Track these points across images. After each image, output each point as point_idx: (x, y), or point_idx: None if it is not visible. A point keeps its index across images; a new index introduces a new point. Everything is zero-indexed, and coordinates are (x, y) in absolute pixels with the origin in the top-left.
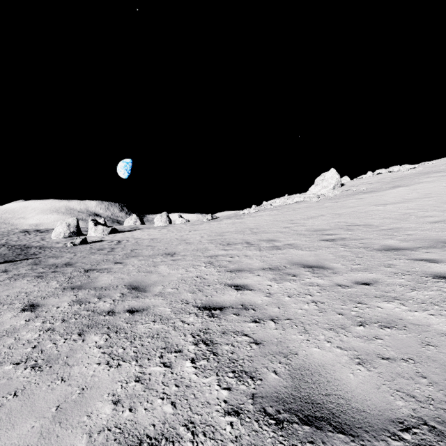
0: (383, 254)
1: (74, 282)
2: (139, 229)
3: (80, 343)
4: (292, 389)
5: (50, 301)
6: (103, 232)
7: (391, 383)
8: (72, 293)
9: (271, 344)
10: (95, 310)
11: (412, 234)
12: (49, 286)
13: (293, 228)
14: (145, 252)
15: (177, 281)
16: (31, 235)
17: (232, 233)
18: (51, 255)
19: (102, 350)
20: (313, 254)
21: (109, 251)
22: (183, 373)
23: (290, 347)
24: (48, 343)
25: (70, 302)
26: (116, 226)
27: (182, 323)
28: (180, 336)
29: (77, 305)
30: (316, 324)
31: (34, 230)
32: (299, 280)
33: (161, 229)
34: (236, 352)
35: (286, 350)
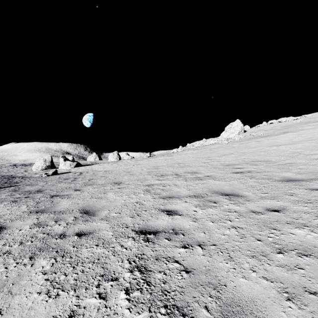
0: (284, 184)
1: (39, 206)
2: (97, 163)
3: (28, 268)
4: None
5: (16, 224)
6: (70, 166)
7: None
8: (35, 216)
9: (200, 273)
10: (50, 233)
11: (304, 168)
12: (19, 209)
13: (210, 163)
14: (99, 181)
15: (120, 206)
16: (18, 168)
17: (164, 167)
18: (29, 183)
19: (46, 276)
20: (228, 183)
21: (72, 181)
22: (117, 307)
23: (218, 276)
24: (1, 267)
25: (32, 224)
26: (80, 161)
27: (120, 248)
28: (117, 262)
29: (36, 228)
30: (239, 250)
31: (21, 164)
32: (219, 206)
33: (113, 164)
34: (168, 282)
35: (214, 281)
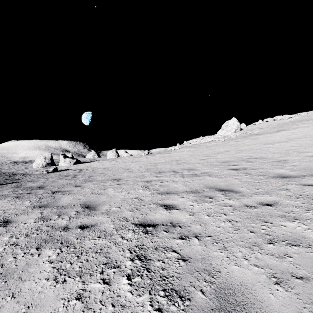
0: (278, 180)
1: (42, 202)
2: (96, 161)
3: (36, 258)
4: (219, 312)
5: (20, 218)
6: (70, 163)
7: (311, 306)
8: (39, 211)
9: (196, 261)
10: (54, 226)
11: (297, 165)
12: (23, 204)
13: (206, 160)
14: (98, 178)
15: (120, 202)
16: (19, 165)
17: (162, 164)
18: (30, 180)
19: (53, 264)
20: (224, 180)
21: (72, 177)
22: (120, 290)
23: (213, 264)
24: (9, 257)
25: (36, 218)
26: (79, 159)
27: (121, 239)
28: (119, 252)
29: (40, 221)
30: (232, 241)
31: (21, 161)
32: (215, 201)
33: (111, 161)
34: (166, 269)
35: (209, 268)
